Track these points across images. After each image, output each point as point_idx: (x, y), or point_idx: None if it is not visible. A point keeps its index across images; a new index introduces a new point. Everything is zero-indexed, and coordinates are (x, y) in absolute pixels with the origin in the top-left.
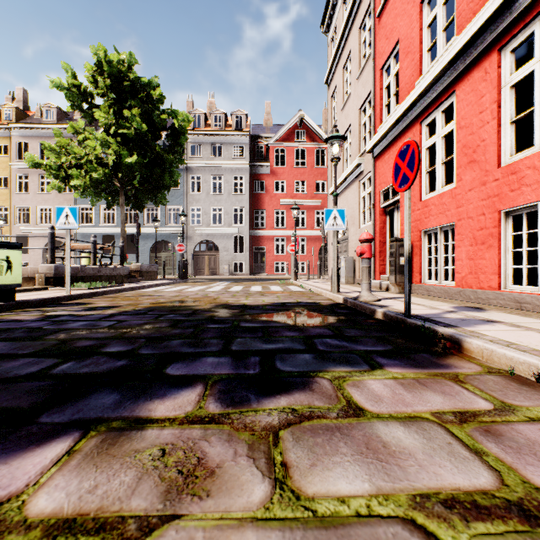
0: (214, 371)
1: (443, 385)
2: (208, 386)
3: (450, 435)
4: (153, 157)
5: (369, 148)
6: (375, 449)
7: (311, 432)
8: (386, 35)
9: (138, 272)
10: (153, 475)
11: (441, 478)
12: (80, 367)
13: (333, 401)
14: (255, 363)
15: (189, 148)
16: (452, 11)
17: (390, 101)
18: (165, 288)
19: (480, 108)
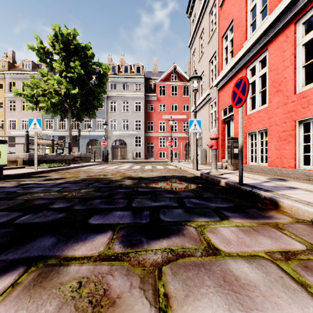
0: (120, 221)
1: (269, 231)
2: (115, 232)
3: (280, 270)
4: (88, 90)
5: (215, 84)
6: (230, 282)
7: (184, 267)
8: (225, 17)
9: (79, 158)
10: (70, 305)
11: (281, 308)
12: (34, 218)
13: (198, 243)
14: (146, 215)
15: (109, 85)
16: (264, 3)
17: (227, 56)
18: (94, 167)
19: (283, 58)
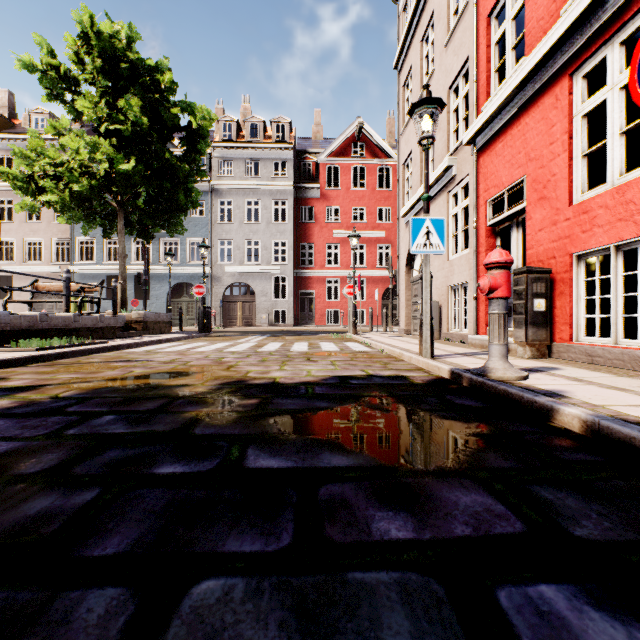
0: None
1: None
2: None
3: None
4: (161, 166)
5: (469, 137)
6: None
7: None
8: None
9: (141, 323)
10: None
11: None
12: None
13: None
14: None
15: (217, 164)
16: None
17: (504, 61)
18: (167, 347)
19: None
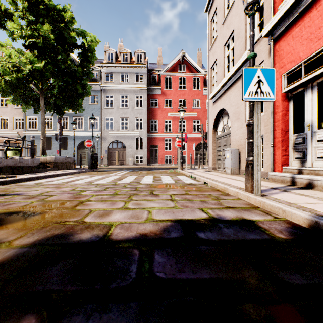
0: None
1: None
2: None
3: None
4: (64, 67)
5: (268, 29)
6: None
7: None
8: None
9: (53, 163)
10: None
11: None
12: None
13: None
14: None
15: (104, 76)
16: None
17: None
18: (57, 180)
19: None
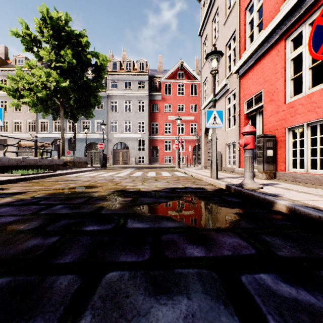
0: None
1: None
2: None
3: None
4: (82, 84)
5: (235, 70)
6: None
7: None
8: None
9: (72, 163)
10: None
11: None
12: None
13: None
14: None
15: (110, 83)
16: None
17: (253, 32)
18: (85, 174)
19: None
